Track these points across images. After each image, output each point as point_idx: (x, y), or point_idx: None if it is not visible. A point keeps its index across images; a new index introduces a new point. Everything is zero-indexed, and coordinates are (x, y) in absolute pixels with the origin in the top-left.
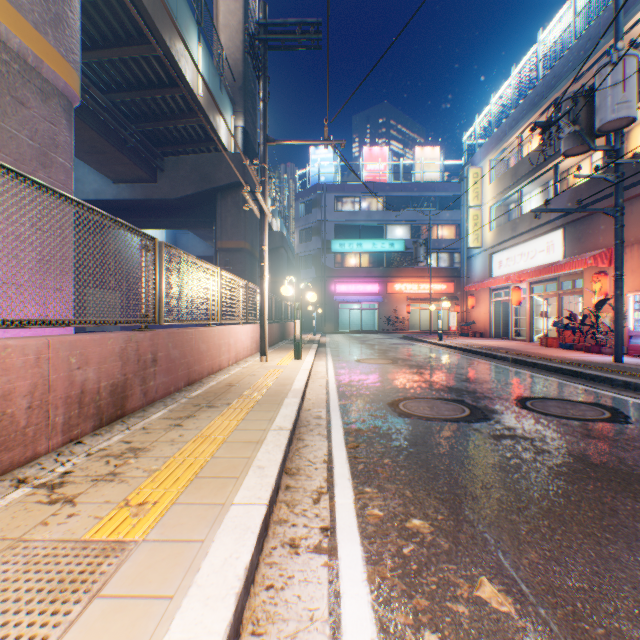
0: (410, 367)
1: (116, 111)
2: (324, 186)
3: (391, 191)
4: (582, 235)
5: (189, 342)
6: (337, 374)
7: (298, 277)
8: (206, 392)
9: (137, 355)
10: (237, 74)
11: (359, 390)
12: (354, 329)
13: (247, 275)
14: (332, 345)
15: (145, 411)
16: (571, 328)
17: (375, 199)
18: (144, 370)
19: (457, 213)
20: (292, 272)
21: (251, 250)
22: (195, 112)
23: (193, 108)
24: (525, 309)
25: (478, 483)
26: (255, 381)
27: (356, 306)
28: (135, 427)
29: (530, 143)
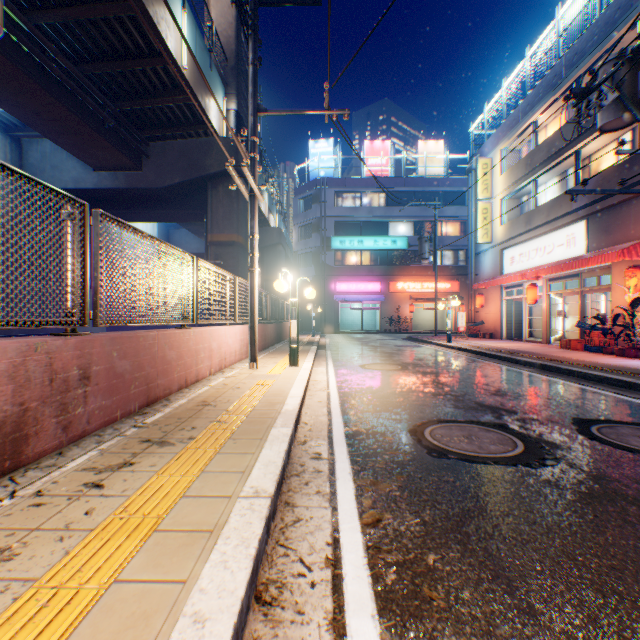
0: (424, 375)
1: (90, 85)
2: (324, 181)
3: (393, 186)
4: (609, 226)
5: (148, 349)
6: (340, 384)
7: (297, 275)
8: (167, 416)
9: (48, 372)
10: (229, 53)
11: (369, 408)
12: (355, 329)
13: (240, 271)
14: (332, 347)
15: (60, 455)
16: (602, 329)
17: (377, 194)
18: (63, 393)
19: (462, 209)
20: (291, 271)
21: (245, 244)
22: (181, 89)
23: (178, 84)
24: (541, 308)
25: (621, 632)
26: (237, 398)
27: (357, 306)
28: (25, 491)
29: (564, 114)
